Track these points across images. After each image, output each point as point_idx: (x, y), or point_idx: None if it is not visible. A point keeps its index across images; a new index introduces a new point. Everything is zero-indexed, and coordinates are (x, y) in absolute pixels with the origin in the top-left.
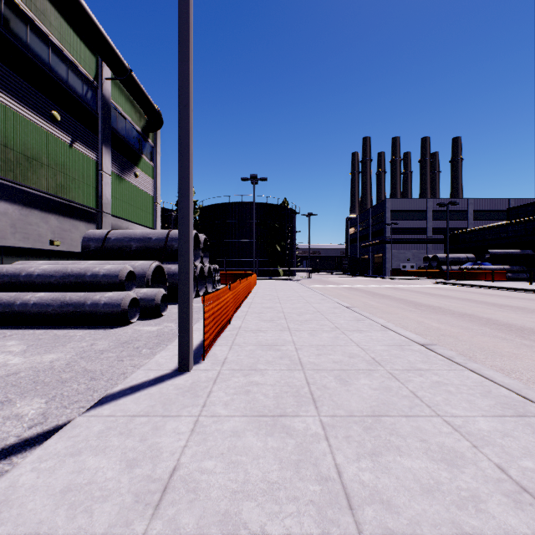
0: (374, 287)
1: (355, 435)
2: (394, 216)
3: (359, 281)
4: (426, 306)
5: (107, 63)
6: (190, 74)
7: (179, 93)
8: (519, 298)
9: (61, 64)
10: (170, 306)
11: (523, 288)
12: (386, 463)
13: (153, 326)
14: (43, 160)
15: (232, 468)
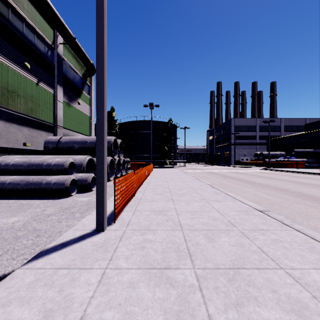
0: (224, 172)
1: (222, 286)
2: (236, 128)
3: (215, 168)
4: (258, 184)
5: (60, 34)
6: (104, 27)
7: (96, 40)
8: (315, 178)
9: (31, 33)
10: None
11: (316, 173)
12: (248, 314)
13: (85, 197)
14: (19, 93)
15: (126, 319)
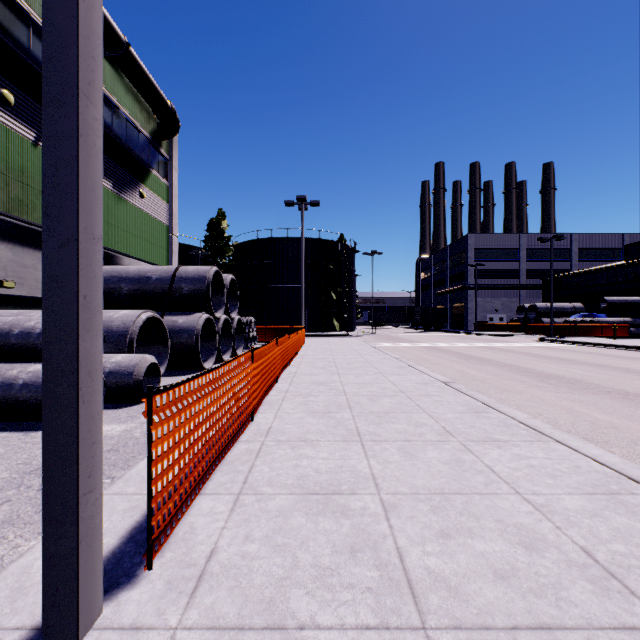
0: (461, 347)
1: None
2: (478, 255)
3: (438, 337)
4: (555, 377)
5: None
6: None
7: None
8: None
9: (19, 24)
10: (172, 378)
11: None
12: None
13: (119, 423)
14: None
15: None
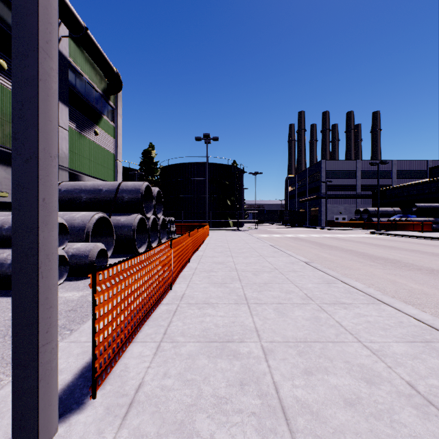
0: (317, 238)
1: None
2: (328, 175)
3: (300, 231)
4: (382, 259)
5: (61, 19)
6: None
7: None
8: None
9: (10, 14)
10: (116, 259)
11: None
12: None
13: (78, 291)
14: None
15: None
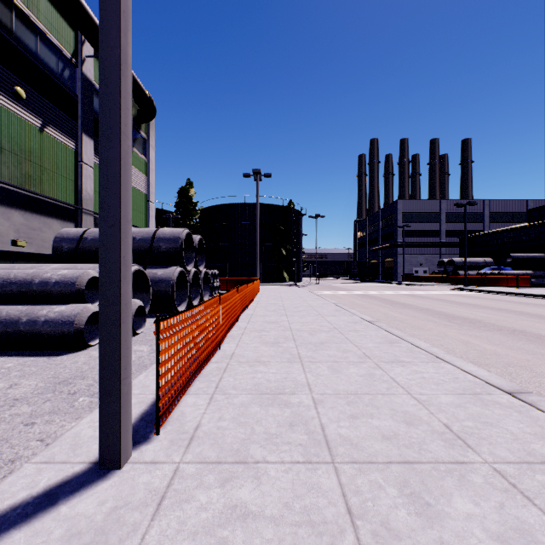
0: (389, 295)
1: None
2: (405, 218)
3: (371, 287)
4: (461, 318)
5: (86, 37)
6: None
7: None
8: None
9: (28, 33)
10: (153, 319)
11: None
12: None
13: None
14: (4, 145)
15: None
